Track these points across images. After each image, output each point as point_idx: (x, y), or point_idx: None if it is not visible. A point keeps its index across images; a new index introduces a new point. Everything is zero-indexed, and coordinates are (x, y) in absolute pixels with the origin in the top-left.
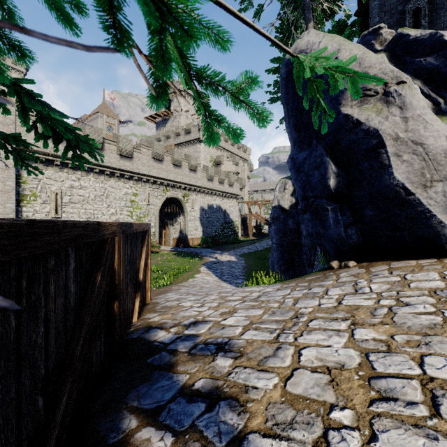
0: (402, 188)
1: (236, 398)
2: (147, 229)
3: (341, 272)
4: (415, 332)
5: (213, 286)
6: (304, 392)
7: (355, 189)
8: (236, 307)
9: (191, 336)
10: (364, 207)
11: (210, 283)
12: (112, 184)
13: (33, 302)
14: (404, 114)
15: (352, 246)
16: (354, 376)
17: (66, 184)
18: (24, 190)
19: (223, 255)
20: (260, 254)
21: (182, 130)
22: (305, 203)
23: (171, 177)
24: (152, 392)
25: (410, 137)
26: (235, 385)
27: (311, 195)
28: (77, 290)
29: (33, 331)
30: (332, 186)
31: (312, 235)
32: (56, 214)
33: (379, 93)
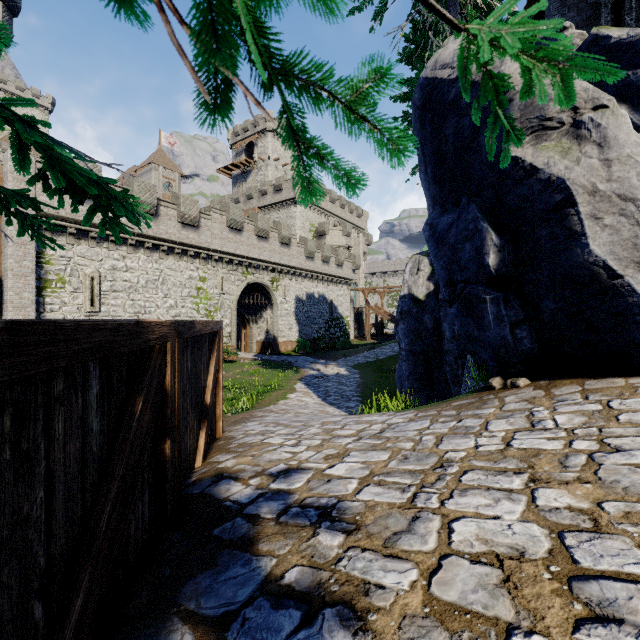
0: (603, 267)
1: (350, 604)
2: (218, 329)
3: (507, 394)
4: (638, 497)
5: (314, 411)
6: (462, 599)
7: (527, 270)
8: (348, 447)
9: (280, 492)
10: (541, 296)
11: (310, 408)
12: (170, 265)
13: (25, 451)
14: (606, 155)
15: (523, 355)
16: (543, 574)
17: (105, 264)
18: (47, 273)
19: (329, 366)
20: (382, 365)
21: (270, 186)
22: (450, 291)
23: (254, 254)
24: (219, 587)
25: (615, 189)
26: (349, 580)
27: (460, 279)
28: (103, 426)
29: (24, 498)
30: (491, 265)
31: (459, 337)
32: (92, 307)
33: (565, 123)
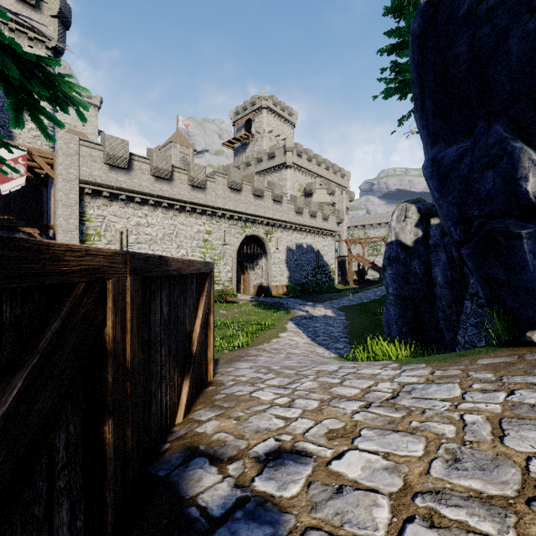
0: None
1: None
2: (207, 271)
3: None
4: None
5: (304, 351)
6: None
7: None
8: (356, 420)
9: (266, 503)
10: None
11: (300, 348)
12: (182, 221)
13: None
14: None
15: None
16: None
17: (131, 221)
18: (87, 229)
19: (316, 307)
20: (366, 308)
21: (265, 154)
22: (462, 229)
23: (251, 211)
24: None
25: None
26: None
27: (478, 214)
28: None
29: None
30: (531, 191)
31: (453, 282)
32: None
33: None
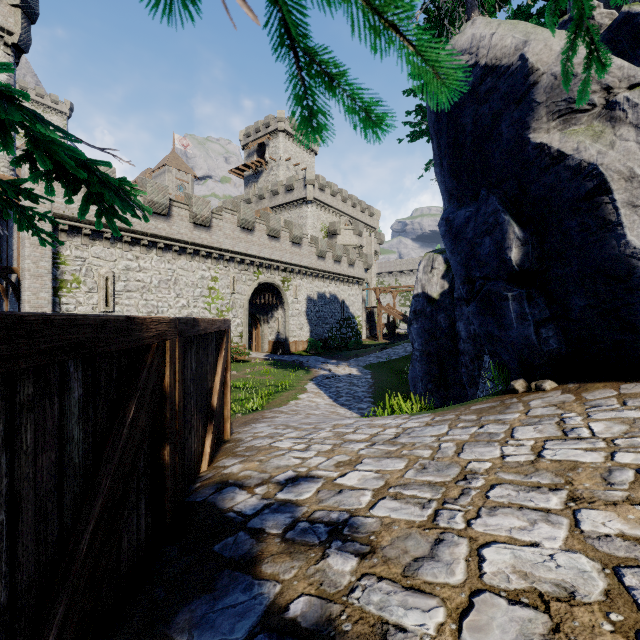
0: None
1: None
2: (225, 328)
3: (532, 398)
4: None
5: (325, 412)
6: None
7: (554, 264)
8: (361, 454)
9: (287, 504)
10: (570, 292)
11: (321, 409)
12: (182, 265)
13: None
14: None
15: (548, 356)
16: (602, 624)
17: (119, 264)
18: (63, 273)
19: (340, 366)
20: (394, 365)
21: (281, 186)
22: (468, 288)
23: (265, 254)
24: (215, 617)
25: None
26: (363, 617)
27: (479, 276)
28: (87, 434)
29: None
30: (514, 259)
31: (476, 337)
32: (106, 307)
33: (597, 105)
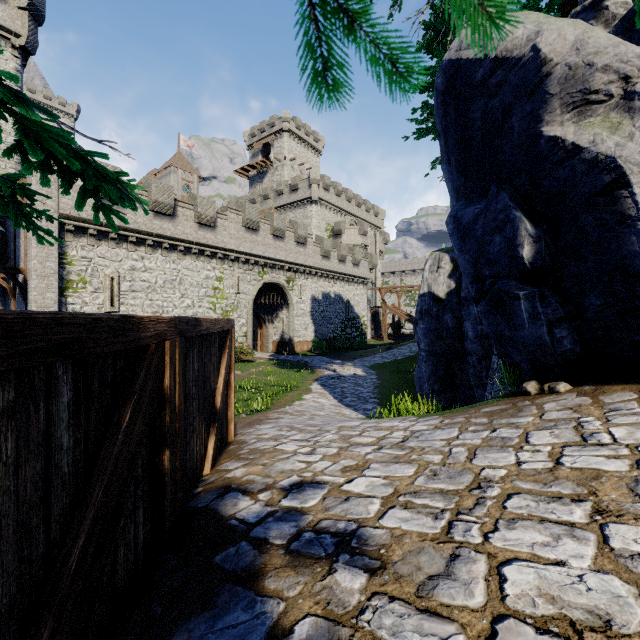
0: None
1: None
2: (229, 328)
3: (546, 400)
4: None
5: (330, 413)
6: None
7: (568, 262)
8: (368, 458)
9: (291, 511)
10: (585, 291)
11: (326, 409)
12: (187, 265)
13: None
14: None
15: (562, 357)
16: None
17: (124, 264)
18: (69, 274)
19: (345, 366)
20: (399, 366)
21: (286, 186)
22: (477, 287)
23: (270, 254)
24: (214, 639)
25: None
26: None
27: (489, 274)
28: (78, 441)
29: None
30: (526, 257)
31: (483, 337)
32: (111, 307)
33: (614, 96)
